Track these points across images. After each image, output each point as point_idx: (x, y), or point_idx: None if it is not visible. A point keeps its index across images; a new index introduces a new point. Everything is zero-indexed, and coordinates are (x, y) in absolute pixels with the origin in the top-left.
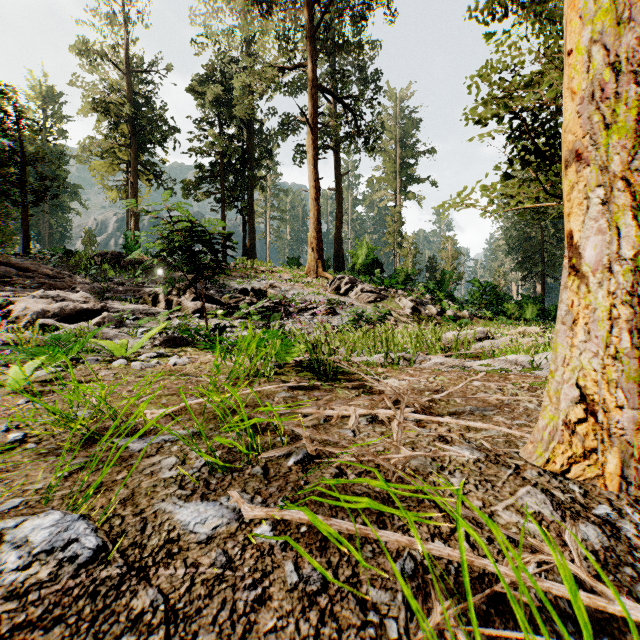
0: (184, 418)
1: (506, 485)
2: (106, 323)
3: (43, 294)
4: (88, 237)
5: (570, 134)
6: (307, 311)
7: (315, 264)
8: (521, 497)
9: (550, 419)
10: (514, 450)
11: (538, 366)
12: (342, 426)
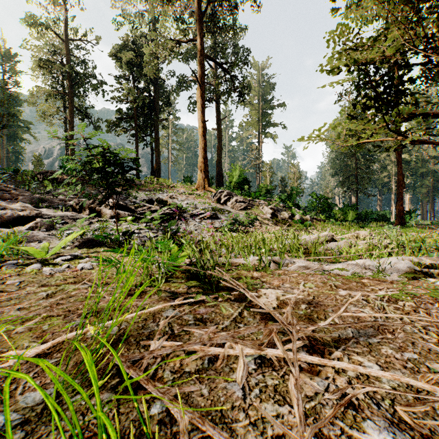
0: (54, 360)
1: None
2: (38, 227)
3: None
4: (37, 160)
5: None
6: (197, 216)
7: (203, 181)
8: None
9: None
10: (438, 424)
11: (383, 270)
12: (229, 375)
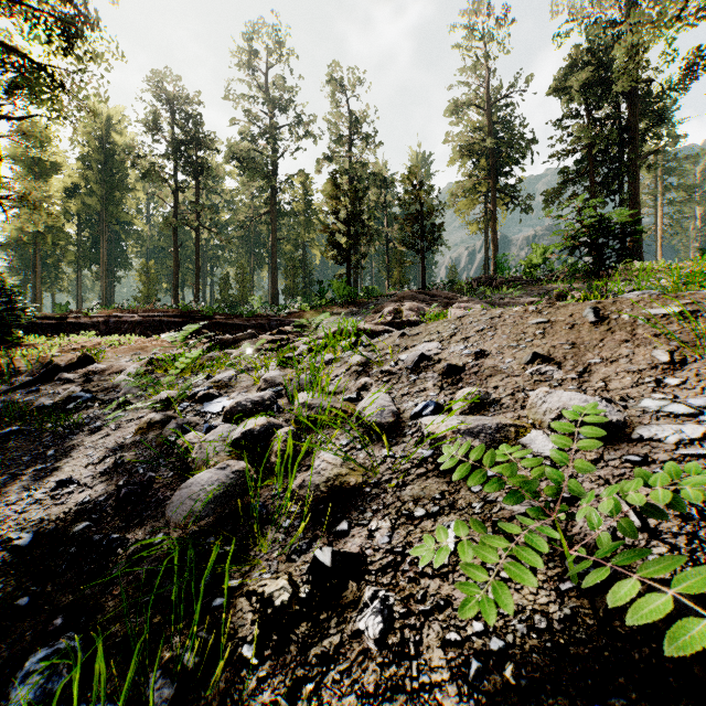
0: None
1: None
2: None
3: (458, 306)
4: (451, 272)
5: None
6: None
7: None
8: None
9: None
10: None
11: None
12: None
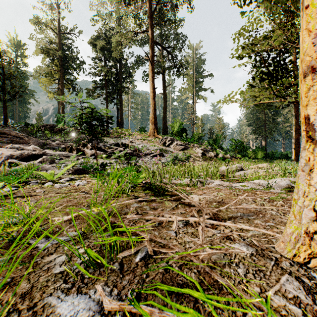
0: (77, 222)
1: (272, 274)
2: (45, 161)
3: (12, 146)
4: (38, 117)
5: (307, 56)
6: (149, 155)
7: (153, 131)
8: (283, 284)
9: (295, 229)
10: (272, 246)
11: (271, 186)
12: (168, 228)
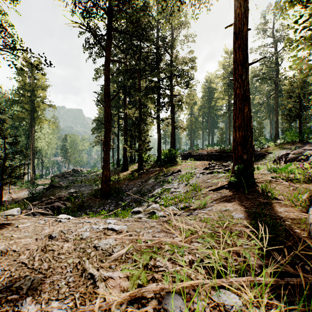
0: None
1: None
2: None
3: None
4: None
5: None
6: None
7: None
8: None
9: None
10: None
11: None
12: None
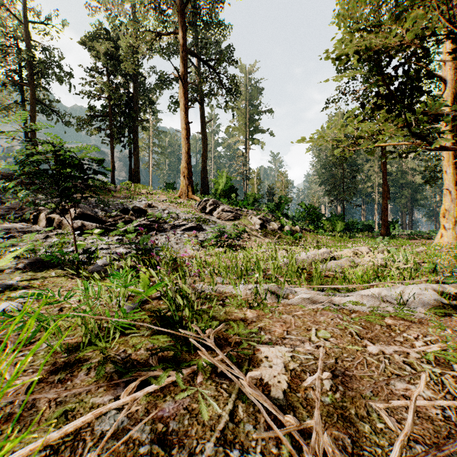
0: None
1: None
2: None
3: None
4: None
5: None
6: (179, 227)
7: (186, 189)
8: None
9: None
10: None
11: (405, 303)
12: None
